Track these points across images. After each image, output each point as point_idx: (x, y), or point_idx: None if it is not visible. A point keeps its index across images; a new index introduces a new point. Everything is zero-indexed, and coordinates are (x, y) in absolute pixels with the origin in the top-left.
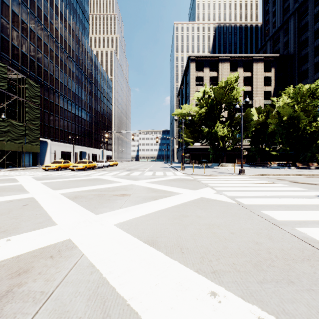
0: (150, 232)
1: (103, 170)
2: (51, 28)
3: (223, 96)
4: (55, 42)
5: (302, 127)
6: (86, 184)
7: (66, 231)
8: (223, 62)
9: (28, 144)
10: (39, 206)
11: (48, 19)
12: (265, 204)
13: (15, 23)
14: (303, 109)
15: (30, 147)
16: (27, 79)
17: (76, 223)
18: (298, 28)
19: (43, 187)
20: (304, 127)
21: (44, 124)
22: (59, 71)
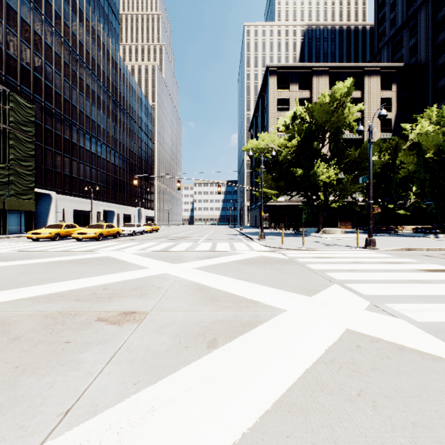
0: None
1: (131, 240)
2: (57, 21)
3: (327, 118)
4: (63, 44)
5: None
6: (68, 274)
7: None
8: (319, 75)
9: (14, 197)
10: None
11: (52, 7)
12: None
13: None
14: None
15: (18, 203)
16: (12, 95)
17: None
18: (433, 23)
19: None
20: None
21: (46, 168)
22: (71, 87)
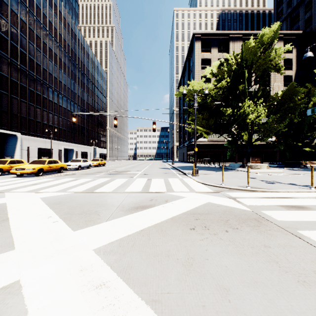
0: None
1: (71, 175)
2: None
3: (256, 61)
4: (28, 13)
5: None
6: None
7: None
8: (235, 41)
9: None
10: None
11: None
12: None
13: None
14: None
15: None
16: None
17: None
18: None
19: None
20: None
21: (12, 113)
22: (35, 49)
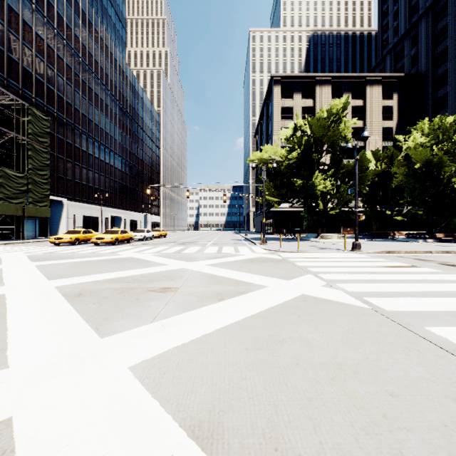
0: (206, 392)
1: (144, 244)
2: (68, 34)
3: (324, 133)
4: (74, 55)
5: (446, 178)
6: (109, 268)
7: (16, 390)
8: (322, 85)
9: (32, 205)
10: (2, 315)
11: (64, 21)
12: (424, 310)
13: (13, 24)
14: (447, 152)
15: (35, 210)
16: (30, 108)
17: (51, 361)
18: (432, 34)
19: (34, 273)
20: (449, 178)
21: (58, 175)
22: (81, 97)
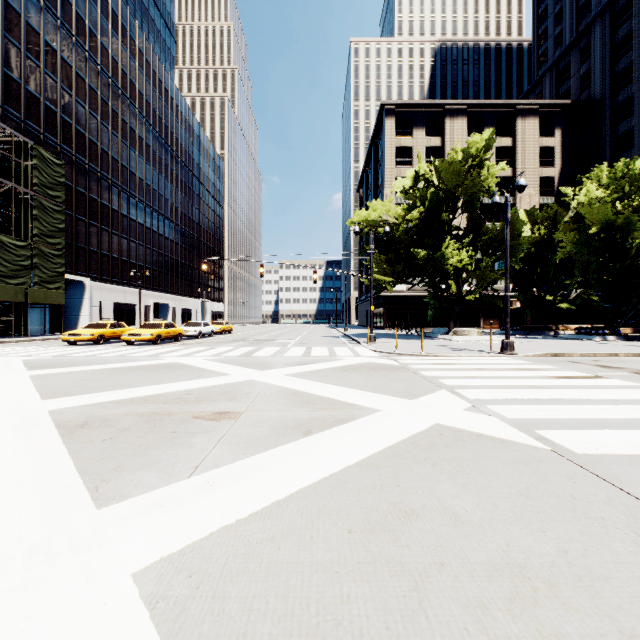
0: (272, 634)
1: (198, 344)
2: (92, 43)
3: (459, 182)
4: (100, 74)
5: (634, 248)
6: (140, 380)
7: None
8: (454, 116)
9: (39, 287)
10: None
11: (86, 25)
12: (638, 452)
13: (12, 28)
14: (636, 210)
15: (43, 294)
16: (36, 148)
17: None
18: (611, 44)
19: (24, 388)
20: (639, 248)
21: (77, 245)
22: (110, 134)
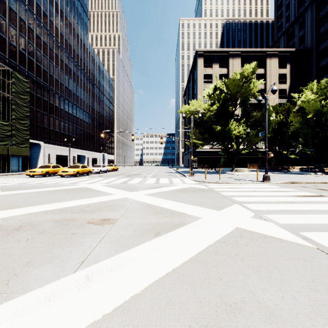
0: None
1: (99, 176)
2: (44, 19)
3: (238, 90)
4: (49, 35)
5: None
6: (62, 198)
7: None
8: (234, 57)
9: (15, 146)
10: None
11: (41, 9)
12: None
13: (1, 9)
14: None
15: (18, 150)
16: (14, 73)
17: None
18: (316, 19)
19: None
20: None
21: (37, 124)
22: (54, 66)
